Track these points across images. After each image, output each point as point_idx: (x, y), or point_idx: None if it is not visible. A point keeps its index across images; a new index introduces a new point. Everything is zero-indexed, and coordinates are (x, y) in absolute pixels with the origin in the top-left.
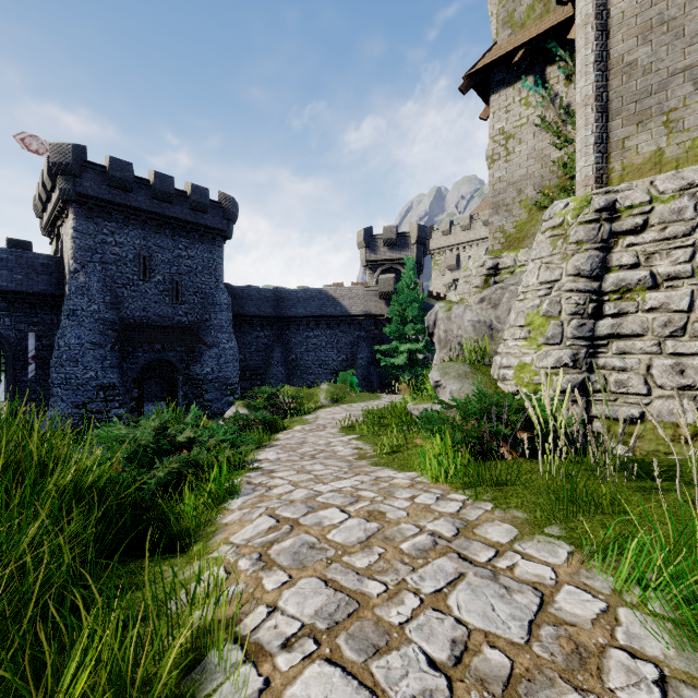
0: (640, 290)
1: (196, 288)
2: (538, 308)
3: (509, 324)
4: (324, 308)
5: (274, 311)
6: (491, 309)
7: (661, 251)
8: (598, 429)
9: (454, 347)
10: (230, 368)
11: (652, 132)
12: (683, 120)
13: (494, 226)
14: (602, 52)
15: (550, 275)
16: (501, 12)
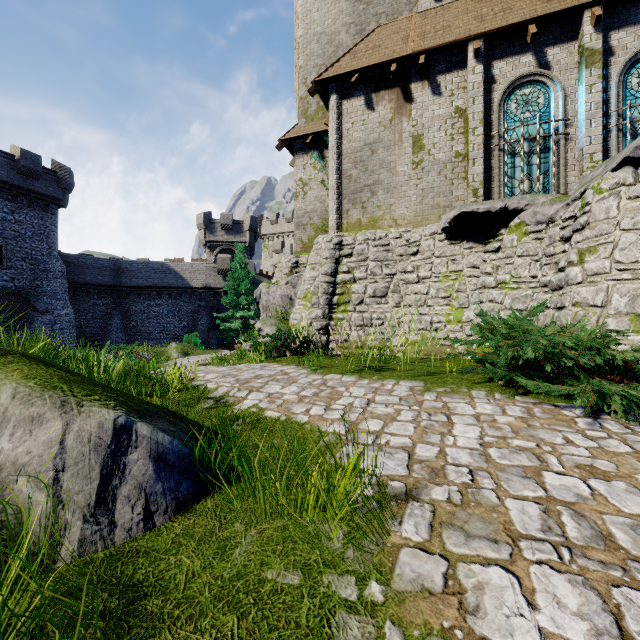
0: (350, 283)
1: (25, 254)
2: (309, 289)
3: (297, 297)
4: (166, 279)
5: (113, 280)
6: (292, 288)
7: (357, 266)
8: (332, 346)
9: (271, 310)
10: (66, 334)
11: (358, 210)
12: (368, 208)
13: (297, 237)
14: (339, 166)
15: (315, 273)
16: (301, 106)
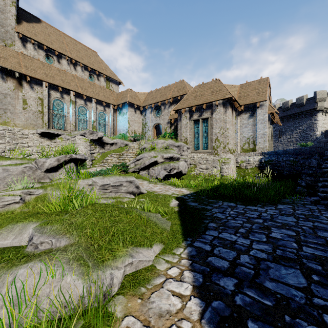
0: None
1: None
2: None
3: None
4: None
5: None
6: None
7: (1, 138)
8: None
9: None
10: None
11: None
12: (3, 117)
13: None
14: None
15: None
16: None
